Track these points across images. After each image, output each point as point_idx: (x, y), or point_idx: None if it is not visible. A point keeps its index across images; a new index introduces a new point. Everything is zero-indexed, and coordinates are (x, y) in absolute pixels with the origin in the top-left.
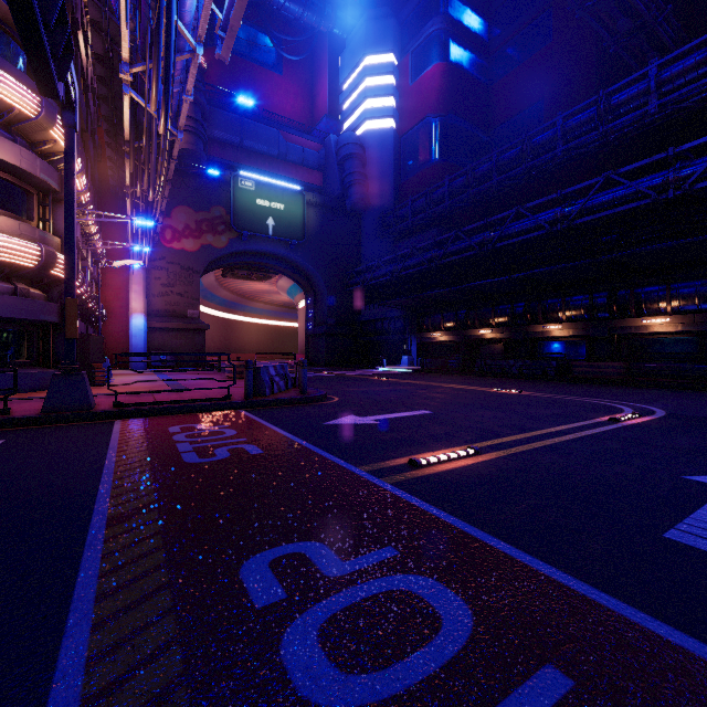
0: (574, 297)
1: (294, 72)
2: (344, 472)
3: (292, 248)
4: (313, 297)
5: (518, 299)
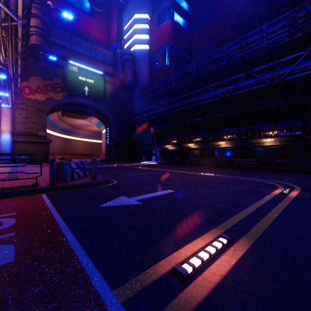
0: (231, 129)
1: (100, 18)
2: (92, 310)
3: (98, 102)
4: (109, 128)
5: (206, 130)
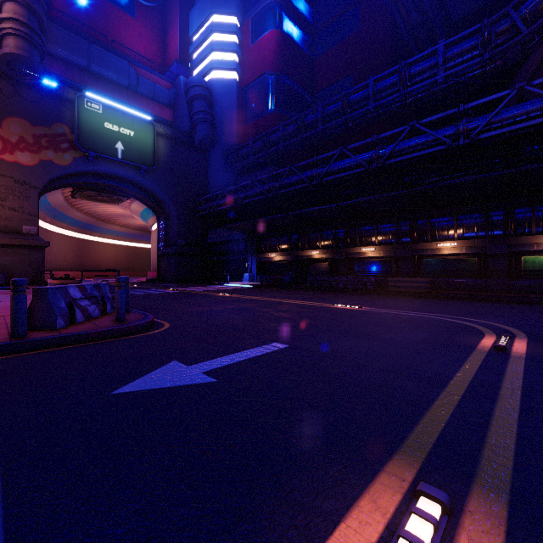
0: (384, 225)
1: (147, 18)
2: None
3: (142, 173)
4: (164, 220)
5: (340, 226)
